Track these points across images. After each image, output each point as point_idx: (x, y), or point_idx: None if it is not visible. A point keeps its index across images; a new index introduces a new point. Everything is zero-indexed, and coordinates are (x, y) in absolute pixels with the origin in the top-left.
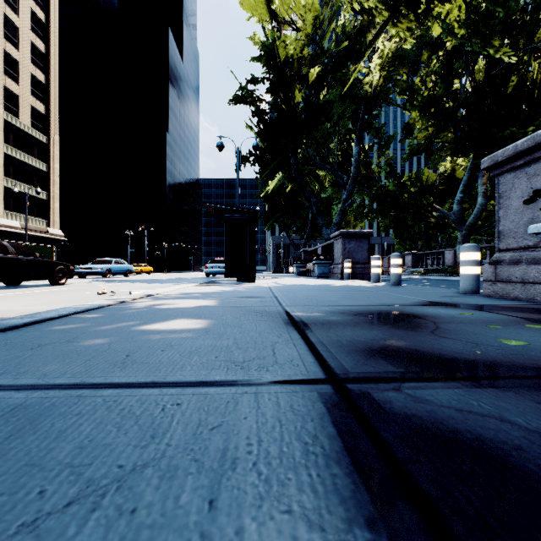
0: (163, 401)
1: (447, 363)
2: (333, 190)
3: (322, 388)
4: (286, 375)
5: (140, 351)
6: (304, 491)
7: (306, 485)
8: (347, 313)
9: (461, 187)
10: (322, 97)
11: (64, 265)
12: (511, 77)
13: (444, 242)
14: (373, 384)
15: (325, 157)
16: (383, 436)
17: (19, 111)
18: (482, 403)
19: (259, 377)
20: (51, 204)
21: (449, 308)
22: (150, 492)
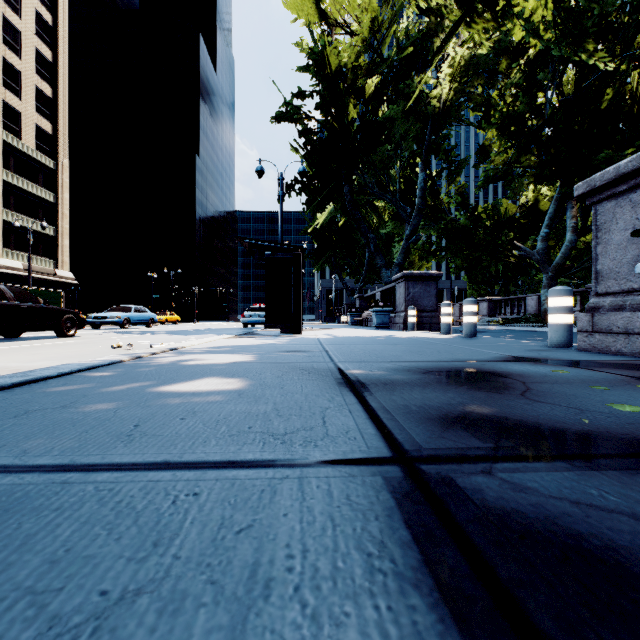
0: (175, 489)
1: (548, 436)
2: (394, 224)
3: (388, 470)
4: (340, 453)
5: (153, 419)
6: (370, 636)
7: (372, 625)
8: (414, 370)
9: (547, 220)
10: (381, 114)
11: (73, 313)
12: (606, 89)
13: (525, 286)
14: (455, 464)
15: (385, 185)
16: (476, 543)
17: (22, 130)
18: (604, 493)
19: (304, 455)
20: (60, 242)
21: (538, 364)
22: (141, 637)
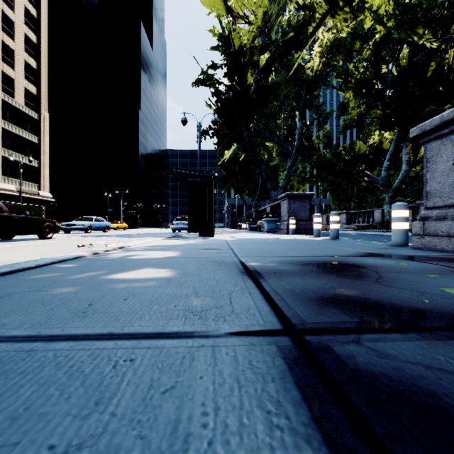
0: (116, 355)
1: (399, 313)
2: (280, 159)
3: (280, 340)
4: (243, 326)
5: (103, 300)
6: None
7: None
8: (296, 263)
9: (388, 156)
10: (270, 80)
11: (51, 221)
12: (431, 63)
13: (373, 203)
14: (331, 335)
15: (273, 131)
16: (354, 402)
17: (15, 92)
18: (449, 358)
19: (216, 328)
20: (42, 171)
21: (385, 258)
22: None
